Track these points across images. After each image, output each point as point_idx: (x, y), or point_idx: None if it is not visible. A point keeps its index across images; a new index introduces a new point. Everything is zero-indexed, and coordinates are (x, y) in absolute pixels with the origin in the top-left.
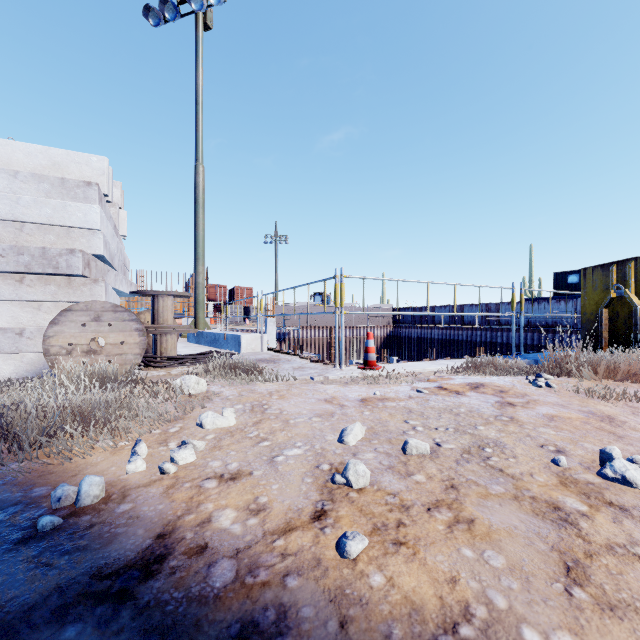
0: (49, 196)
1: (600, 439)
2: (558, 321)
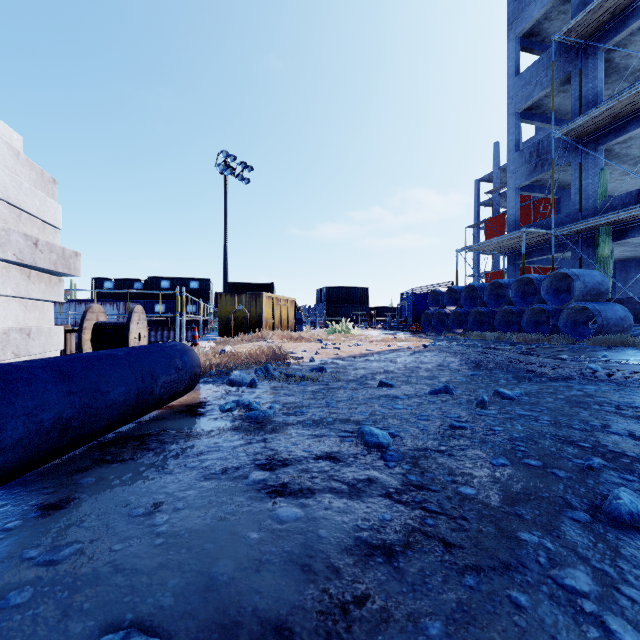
0: (35, 186)
1: (311, 347)
2: None
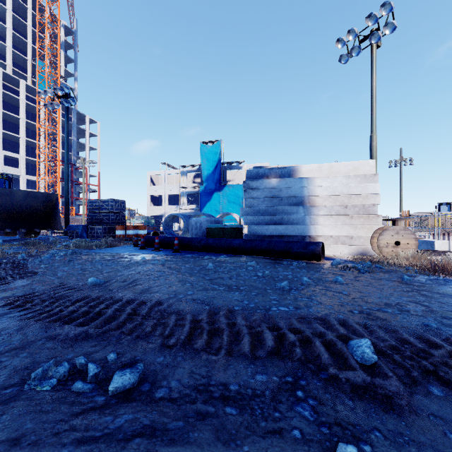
0: (360, 183)
1: None
2: None
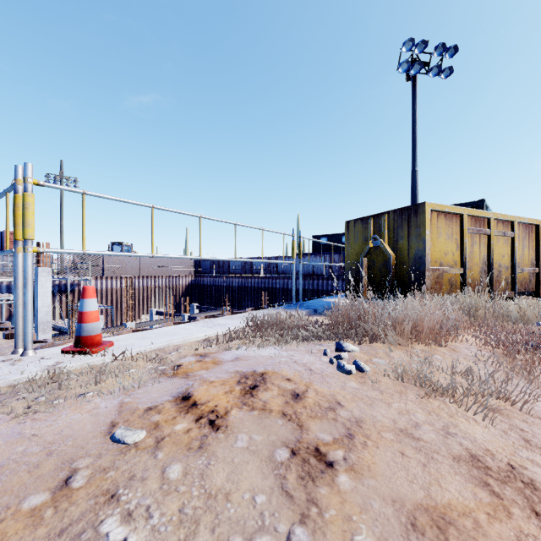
0: None
1: None
2: (316, 271)
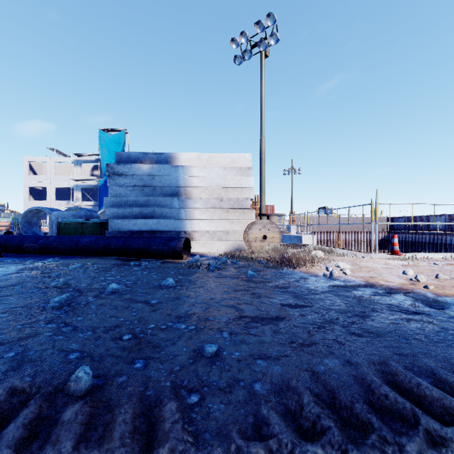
0: (236, 175)
1: None
2: None
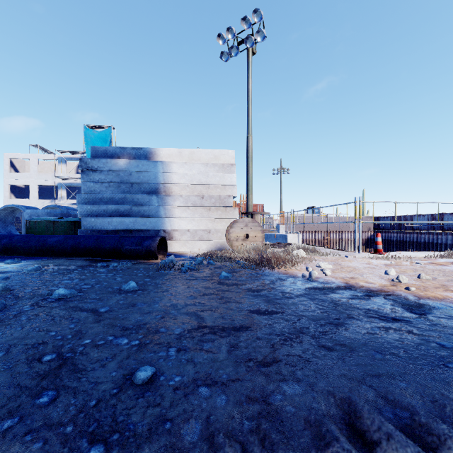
0: (218, 172)
1: None
2: None
